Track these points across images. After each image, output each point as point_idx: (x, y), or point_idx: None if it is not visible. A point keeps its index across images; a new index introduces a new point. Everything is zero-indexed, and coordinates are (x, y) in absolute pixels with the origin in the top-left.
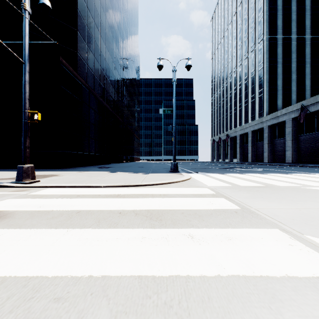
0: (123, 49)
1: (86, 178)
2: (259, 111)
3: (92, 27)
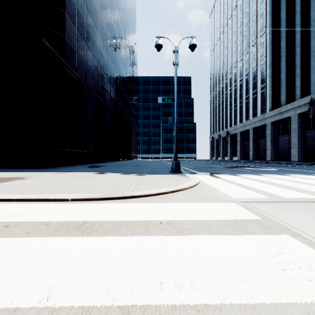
0: (119, 42)
1: (60, 182)
2: (261, 107)
3: (84, 12)
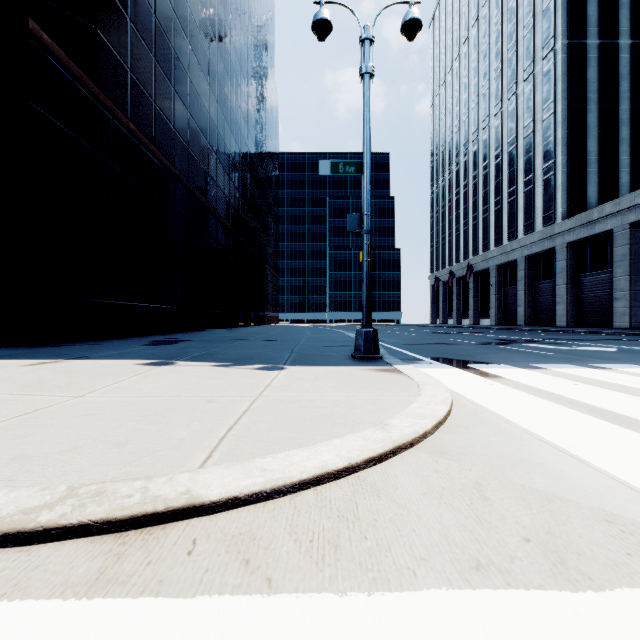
0: (238, 69)
1: None
2: (544, 212)
3: None
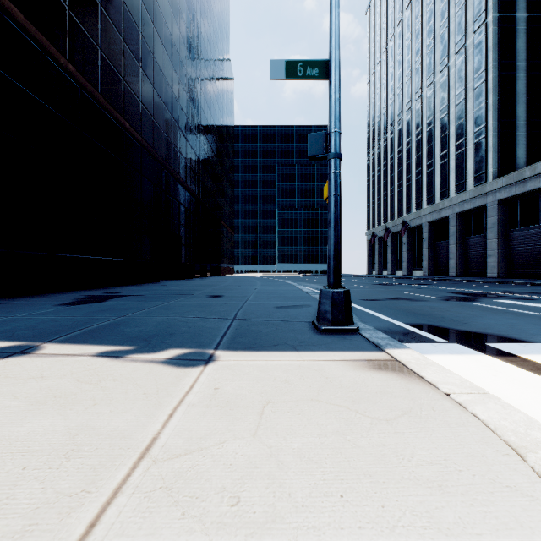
0: (194, 39)
1: None
2: (476, 173)
3: None
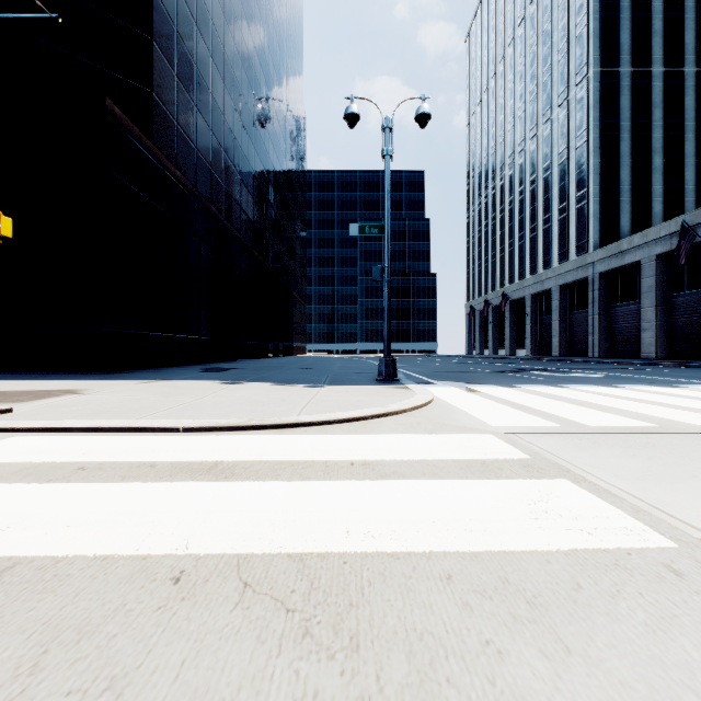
0: (267, 97)
1: (153, 399)
2: (578, 241)
3: (192, 38)
